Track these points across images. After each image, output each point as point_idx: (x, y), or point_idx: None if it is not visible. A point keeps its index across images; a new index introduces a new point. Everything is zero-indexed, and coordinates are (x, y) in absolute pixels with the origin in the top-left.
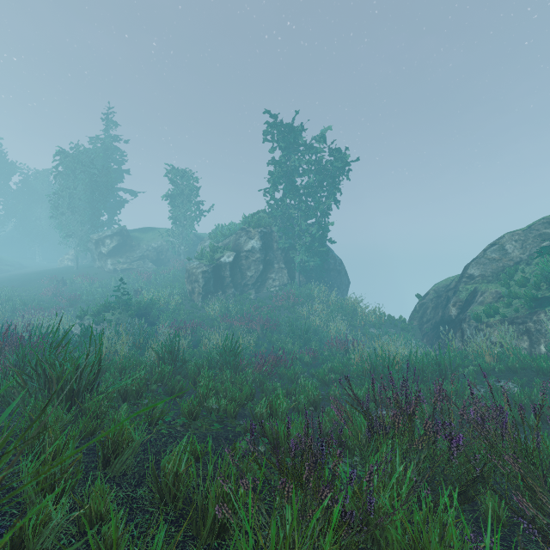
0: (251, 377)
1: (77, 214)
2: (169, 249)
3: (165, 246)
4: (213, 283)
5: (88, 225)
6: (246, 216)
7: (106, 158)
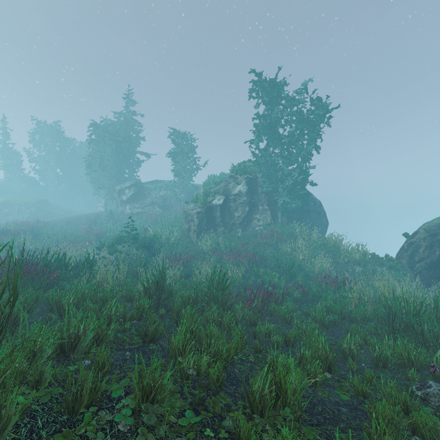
0: (240, 314)
1: (106, 171)
2: (172, 197)
3: (169, 194)
4: (206, 222)
5: (114, 179)
6: (234, 165)
7: (126, 128)
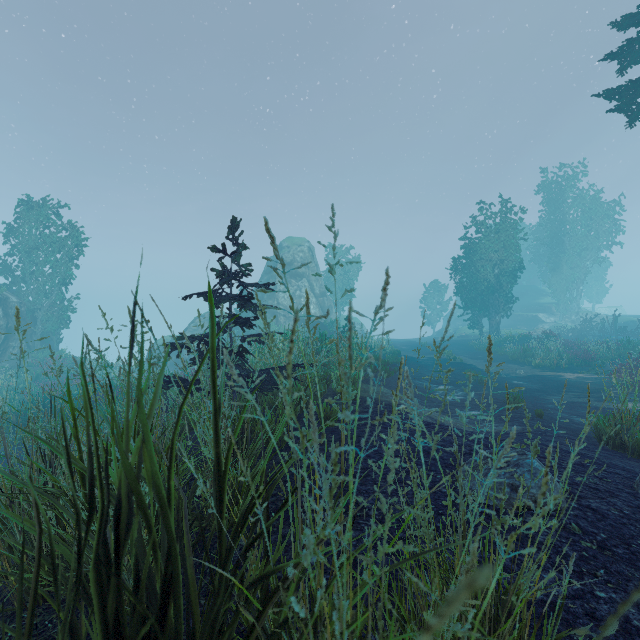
0: None
1: None
2: None
3: None
4: None
5: None
6: None
7: None
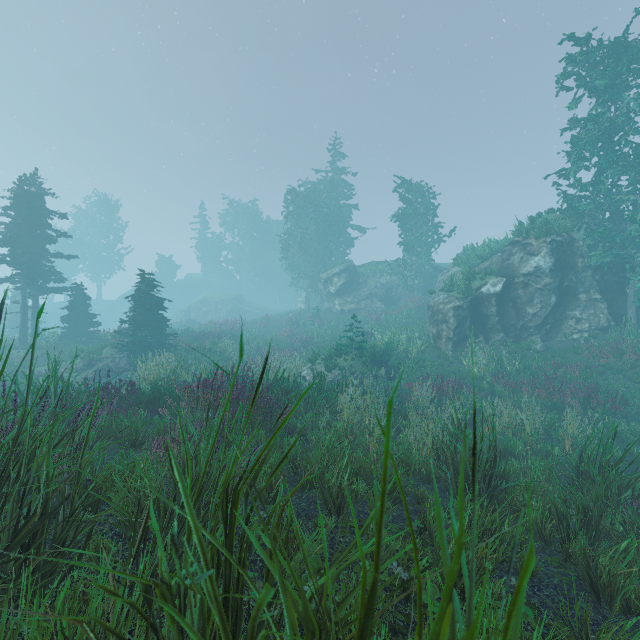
0: None
1: (308, 254)
2: (400, 285)
3: (395, 281)
4: (469, 324)
5: (318, 265)
6: (520, 223)
7: (333, 192)
